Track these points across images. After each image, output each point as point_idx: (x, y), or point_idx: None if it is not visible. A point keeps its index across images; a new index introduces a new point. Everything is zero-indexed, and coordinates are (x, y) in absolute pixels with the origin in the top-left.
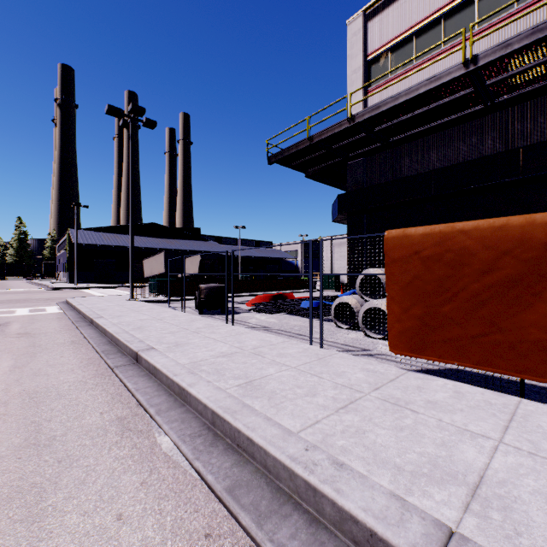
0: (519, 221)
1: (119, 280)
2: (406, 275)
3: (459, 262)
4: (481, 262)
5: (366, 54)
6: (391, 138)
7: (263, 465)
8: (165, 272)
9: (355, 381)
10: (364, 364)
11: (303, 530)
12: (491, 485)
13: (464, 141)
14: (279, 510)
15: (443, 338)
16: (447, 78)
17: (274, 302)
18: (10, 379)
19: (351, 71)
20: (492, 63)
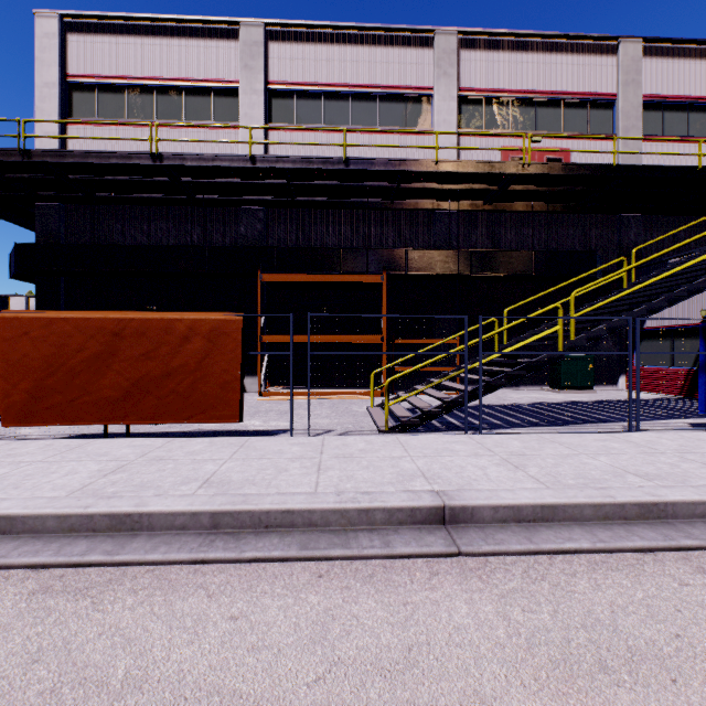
0: (101, 315)
1: None
2: (18, 353)
3: (62, 343)
4: (77, 344)
5: (65, 72)
6: (98, 192)
7: None
8: None
9: None
10: None
11: None
12: None
13: (174, 223)
14: None
15: (49, 405)
16: (138, 161)
17: None
18: None
19: (42, 81)
20: (175, 167)
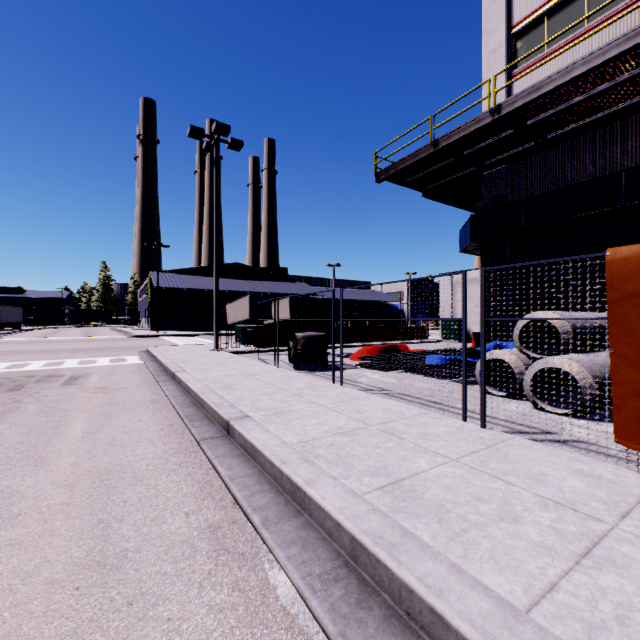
0: None
1: (201, 327)
2: None
3: None
4: None
5: (510, 25)
6: (550, 133)
7: None
8: (250, 318)
9: (573, 495)
10: (569, 461)
11: None
12: None
13: None
14: None
15: None
16: None
17: (387, 356)
18: (81, 448)
19: (488, 51)
20: None
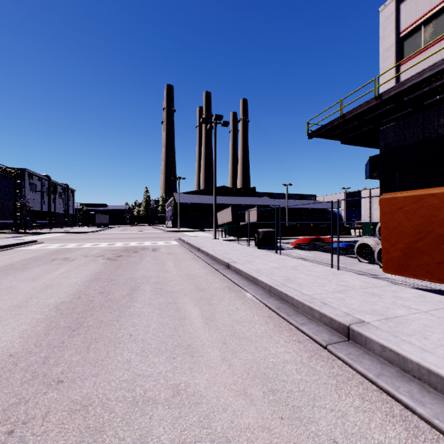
0: None
1: (202, 226)
2: (393, 223)
3: (429, 214)
4: (443, 214)
5: (398, 32)
6: (424, 102)
7: (292, 304)
8: (232, 221)
9: (351, 284)
10: (364, 279)
11: (305, 320)
12: (399, 319)
13: None
14: (297, 315)
15: (418, 263)
16: None
17: (312, 243)
18: (176, 269)
19: (383, 50)
20: None
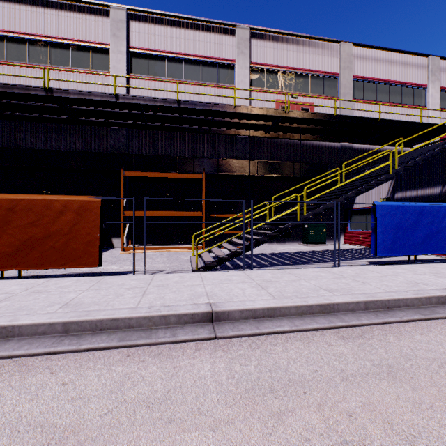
0: None
1: None
2: None
3: None
4: None
5: None
6: (6, 111)
7: None
8: None
9: None
10: None
11: None
12: None
13: (63, 135)
14: None
15: None
16: (34, 92)
17: None
18: None
19: None
20: (62, 98)
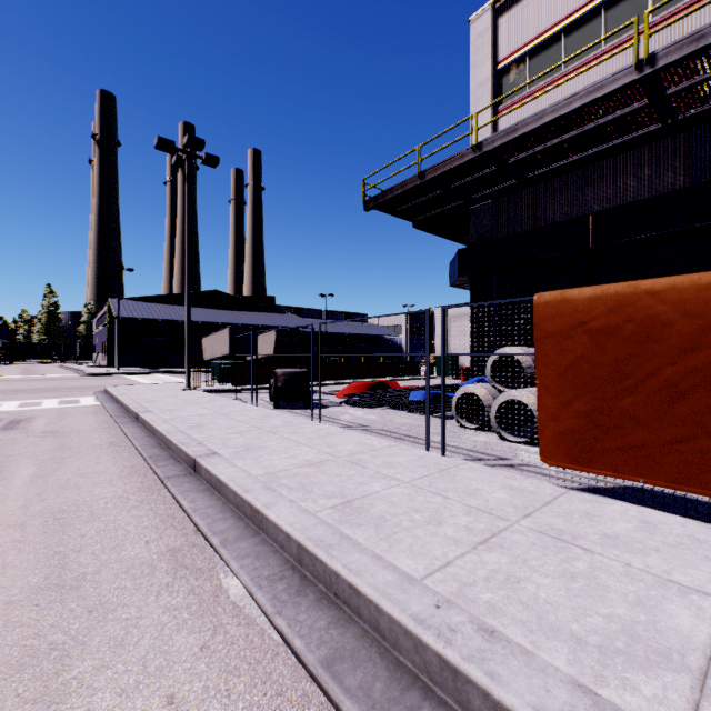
0: None
1: (172, 364)
2: (566, 355)
3: (646, 337)
4: (680, 336)
5: (496, 61)
6: (531, 172)
7: (374, 626)
8: (230, 353)
9: (495, 504)
10: (505, 479)
11: None
12: None
13: (633, 174)
14: (402, 699)
15: (621, 444)
16: (612, 86)
17: (373, 393)
18: (30, 492)
19: (476, 84)
20: (677, 64)
